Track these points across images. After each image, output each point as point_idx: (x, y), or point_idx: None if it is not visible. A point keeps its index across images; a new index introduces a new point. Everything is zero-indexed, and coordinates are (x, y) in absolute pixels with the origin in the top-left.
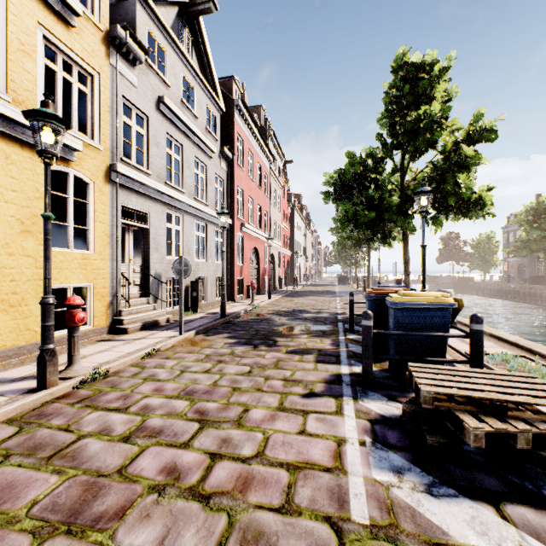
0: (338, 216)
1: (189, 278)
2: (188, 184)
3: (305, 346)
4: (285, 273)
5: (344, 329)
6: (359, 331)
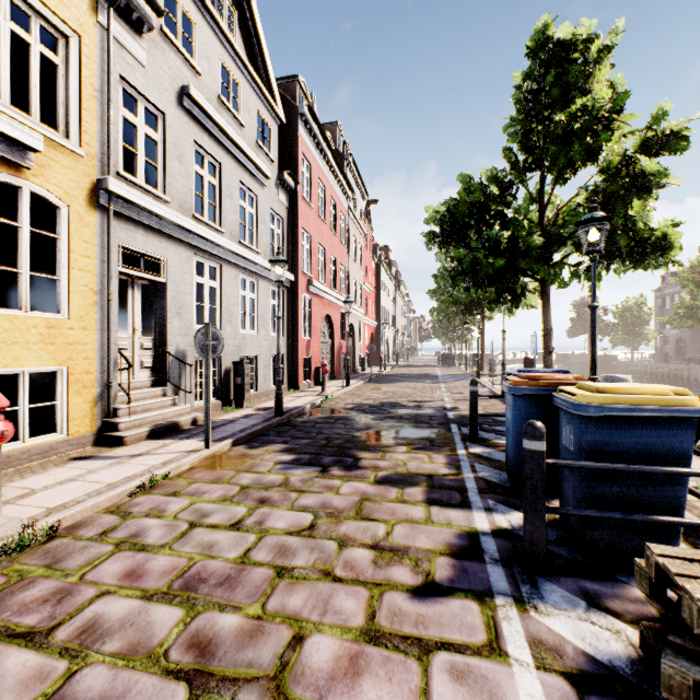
0: (440, 273)
1: (231, 357)
2: (230, 221)
3: (406, 469)
4: (369, 350)
5: (461, 436)
6: (486, 439)
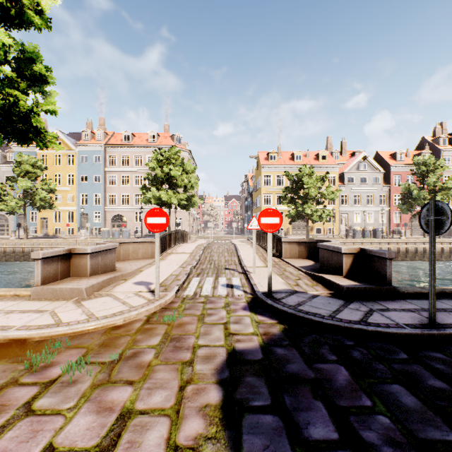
0: None
1: (363, 227)
2: (363, 203)
3: None
4: None
5: None
6: None
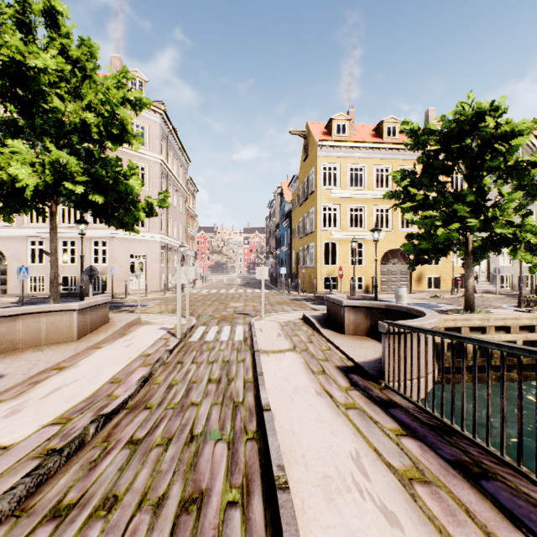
0: None
1: (517, 275)
2: None
3: None
4: None
5: None
6: None
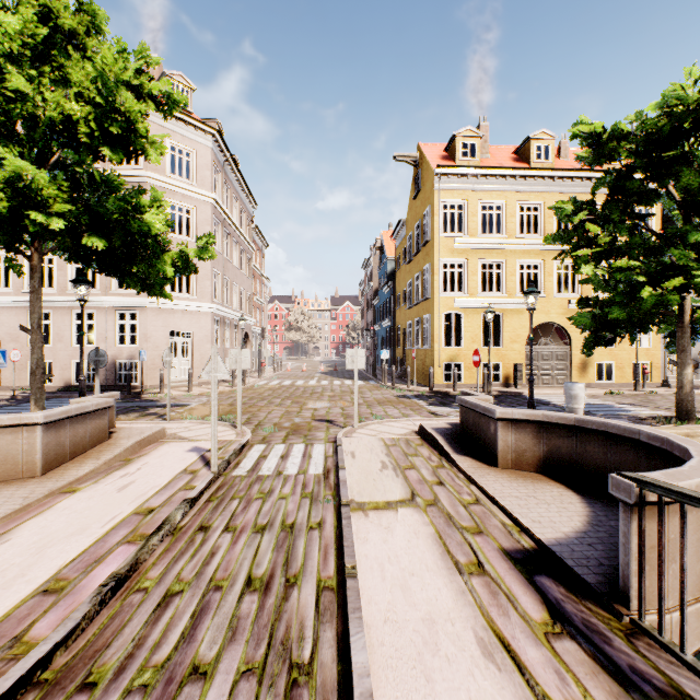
0: None
1: None
2: None
3: None
4: None
5: None
6: None
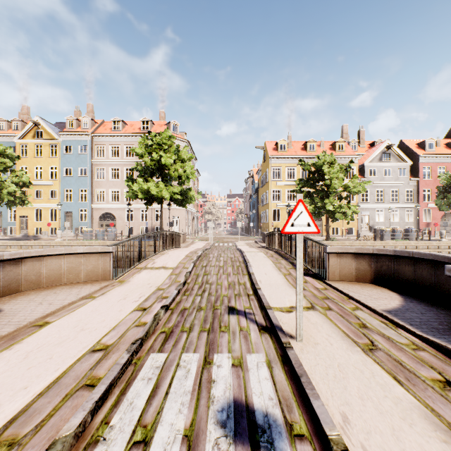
0: None
1: (387, 227)
2: (386, 199)
3: None
4: None
5: None
6: None
